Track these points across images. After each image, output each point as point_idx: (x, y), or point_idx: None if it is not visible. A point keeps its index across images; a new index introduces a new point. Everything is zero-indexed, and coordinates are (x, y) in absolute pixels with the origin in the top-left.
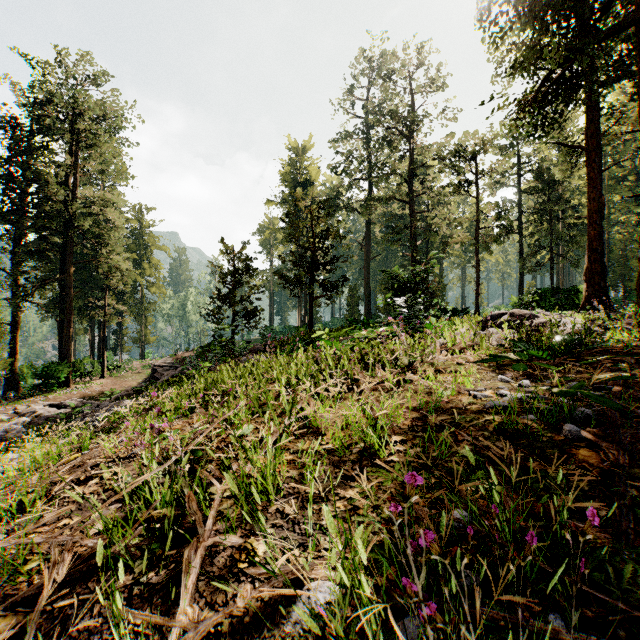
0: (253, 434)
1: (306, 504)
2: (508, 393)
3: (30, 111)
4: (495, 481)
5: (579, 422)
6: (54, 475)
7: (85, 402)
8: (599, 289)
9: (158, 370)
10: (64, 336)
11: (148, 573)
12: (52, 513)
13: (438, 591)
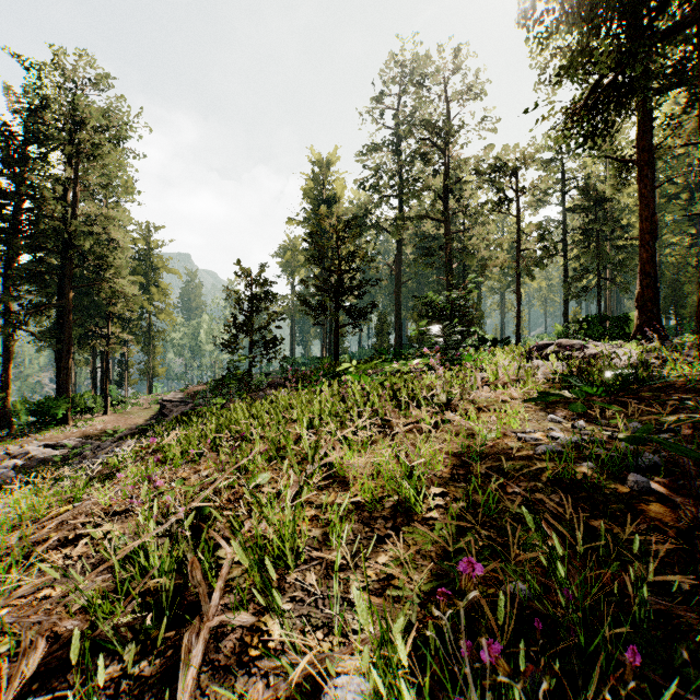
0: (270, 484)
1: (331, 572)
2: (561, 436)
3: (24, 118)
4: (559, 550)
5: (645, 471)
6: (39, 533)
7: (85, 442)
8: (652, 317)
9: (167, 406)
10: (62, 368)
11: (140, 661)
12: (28, 585)
13: (494, 691)
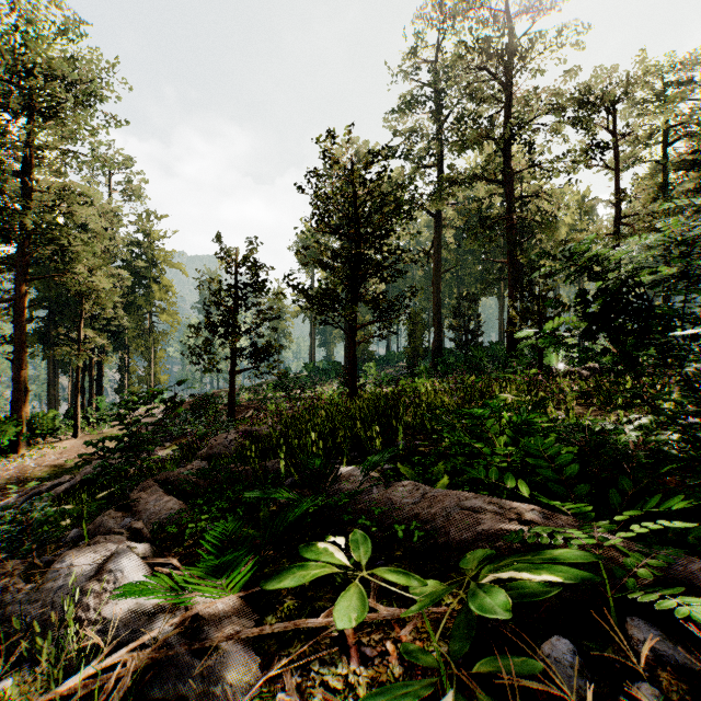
0: None
1: None
2: None
3: None
4: None
5: None
6: None
7: None
8: None
9: None
10: (13, 382)
11: None
12: None
13: None
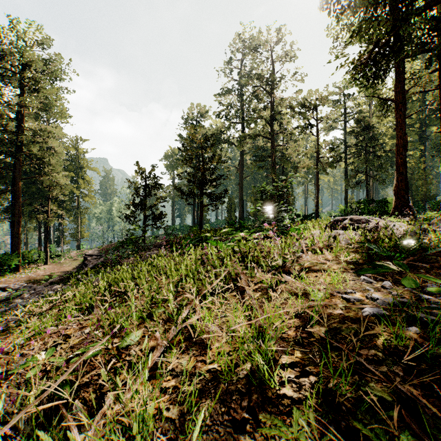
0: (139, 344)
1: None
2: (379, 297)
3: None
4: None
5: None
6: None
7: (26, 285)
8: (404, 200)
9: (88, 258)
10: (15, 233)
11: None
12: None
13: None
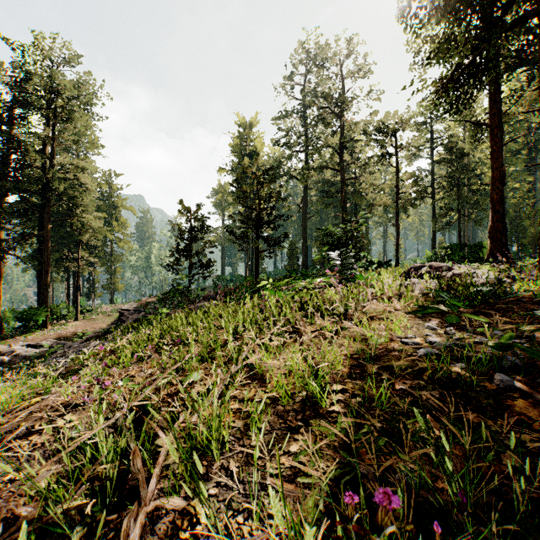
0: (202, 381)
1: (251, 459)
2: (437, 341)
3: (12, 89)
4: (446, 446)
5: (507, 370)
6: (12, 421)
7: (59, 343)
8: (501, 245)
9: (125, 314)
10: (42, 284)
11: None
12: None
13: None
